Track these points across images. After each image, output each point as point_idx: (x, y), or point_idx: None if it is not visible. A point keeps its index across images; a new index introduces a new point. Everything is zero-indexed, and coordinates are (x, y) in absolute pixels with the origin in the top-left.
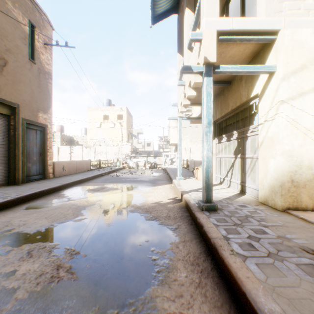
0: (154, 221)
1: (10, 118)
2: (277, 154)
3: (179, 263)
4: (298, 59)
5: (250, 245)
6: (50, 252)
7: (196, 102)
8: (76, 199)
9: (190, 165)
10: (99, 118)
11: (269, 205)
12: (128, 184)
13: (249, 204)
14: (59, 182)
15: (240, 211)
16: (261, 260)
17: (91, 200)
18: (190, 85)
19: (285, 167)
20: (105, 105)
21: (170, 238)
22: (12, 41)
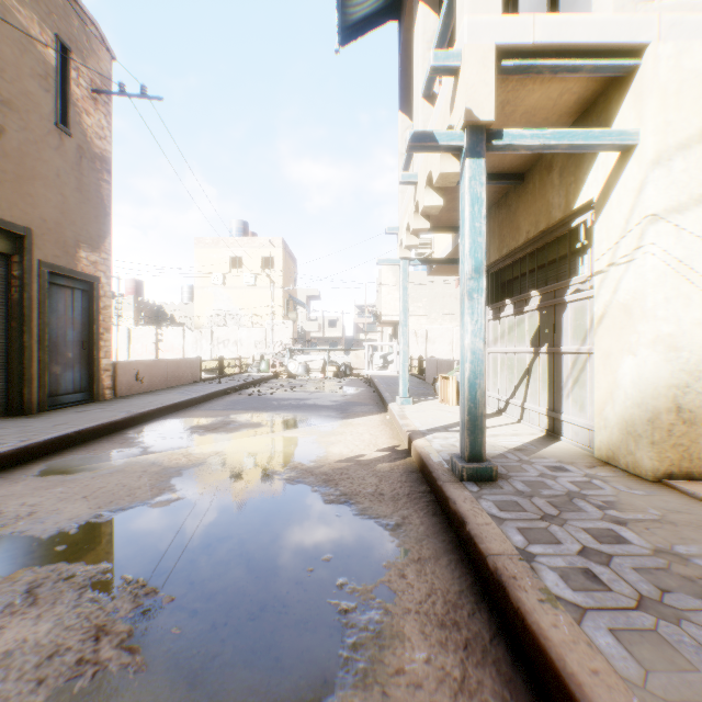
0: (346, 505)
1: (11, 262)
2: (641, 344)
3: (408, 622)
4: (693, 114)
5: (588, 574)
6: (84, 591)
7: (441, 224)
8: (161, 450)
9: (426, 369)
10: (222, 265)
11: (620, 467)
12: (286, 413)
13: (572, 463)
14: (125, 410)
15: (553, 482)
16: (623, 618)
17: (197, 454)
18: (429, 181)
19: (662, 376)
20: (234, 235)
21: (383, 550)
22: (15, 83)
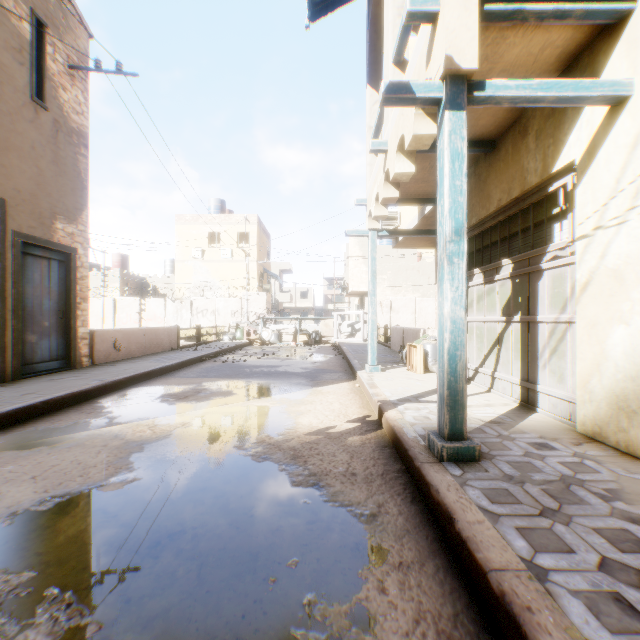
0: (315, 488)
1: None
2: (636, 312)
3: None
4: None
5: (622, 602)
6: None
7: (409, 196)
8: (127, 421)
9: (392, 337)
10: (201, 240)
11: (609, 445)
12: (257, 381)
13: (556, 439)
14: (99, 378)
15: (542, 464)
16: None
17: (163, 425)
18: (400, 147)
19: None
20: (212, 212)
21: (358, 551)
22: None
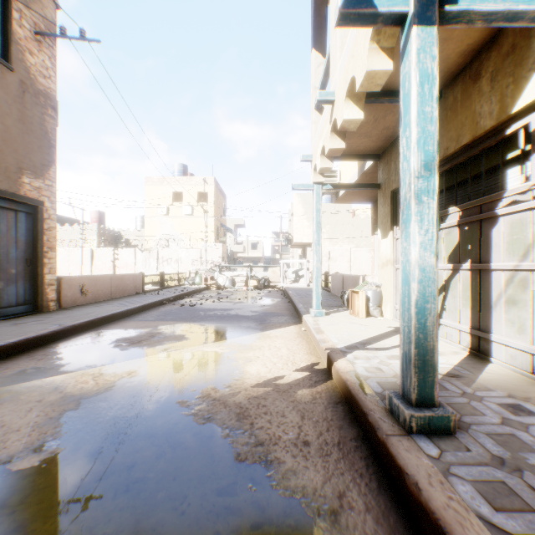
0: (262, 464)
1: None
2: None
3: None
4: None
5: None
6: None
7: (351, 151)
8: (74, 369)
9: (332, 282)
10: (166, 199)
11: None
12: (209, 324)
13: (528, 399)
14: (60, 322)
15: (528, 437)
16: None
17: (108, 374)
18: (349, 93)
19: None
20: (176, 175)
21: None
22: None
